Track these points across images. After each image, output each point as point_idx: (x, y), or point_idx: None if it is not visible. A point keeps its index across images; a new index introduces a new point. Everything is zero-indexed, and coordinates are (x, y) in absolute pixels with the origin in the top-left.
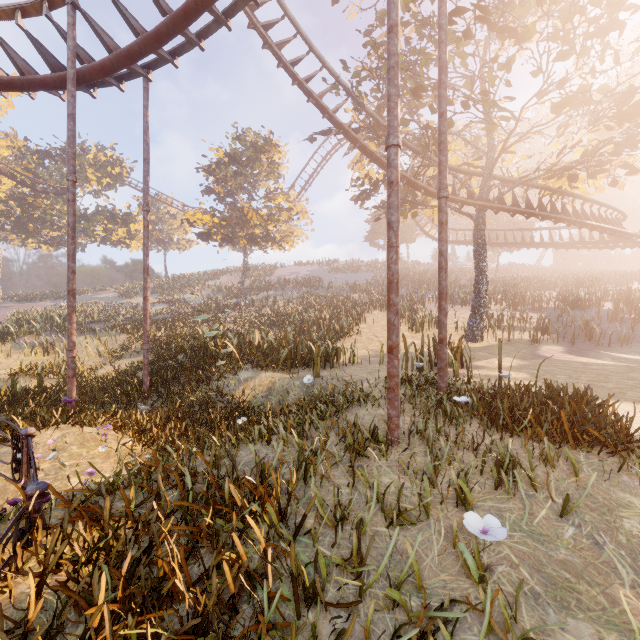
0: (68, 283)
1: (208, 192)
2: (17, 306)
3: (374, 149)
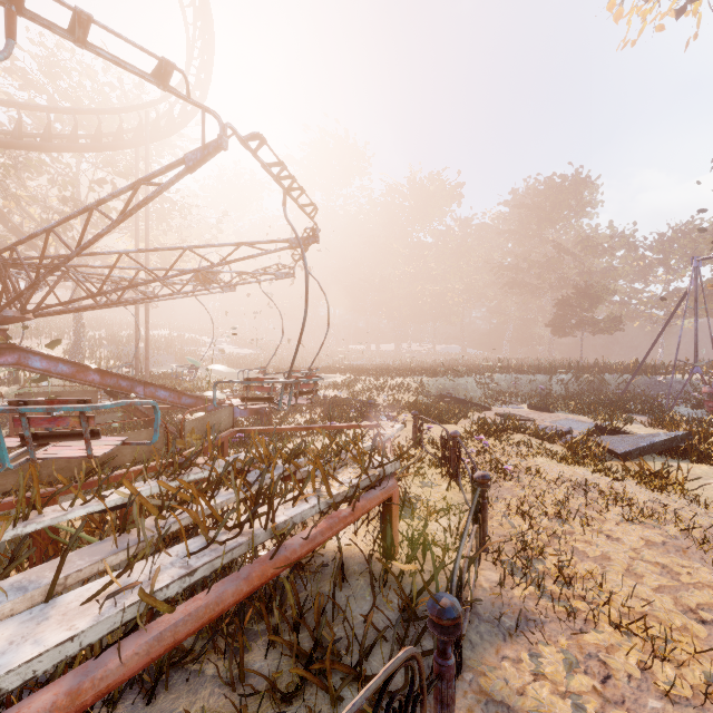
0: None
1: None
2: None
3: None
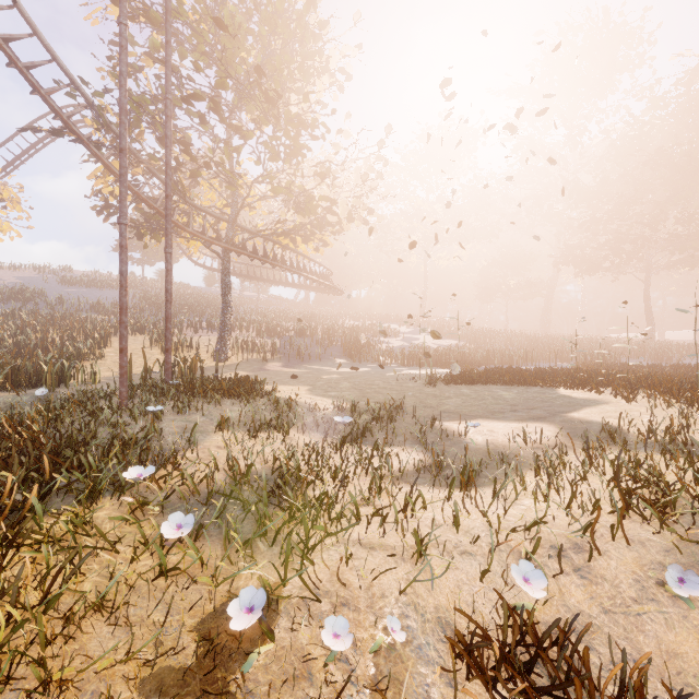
0: None
1: None
2: None
3: None
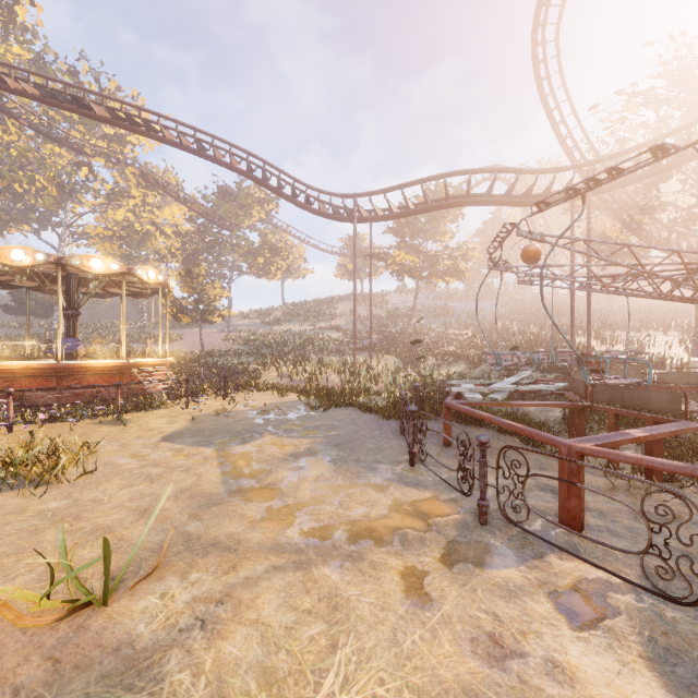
0: (589, 318)
1: (394, 233)
2: (182, 333)
3: (627, 219)
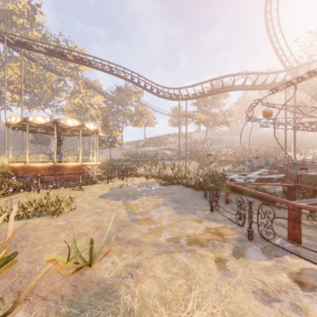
0: (295, 143)
1: (196, 105)
2: (102, 151)
3: (313, 94)
